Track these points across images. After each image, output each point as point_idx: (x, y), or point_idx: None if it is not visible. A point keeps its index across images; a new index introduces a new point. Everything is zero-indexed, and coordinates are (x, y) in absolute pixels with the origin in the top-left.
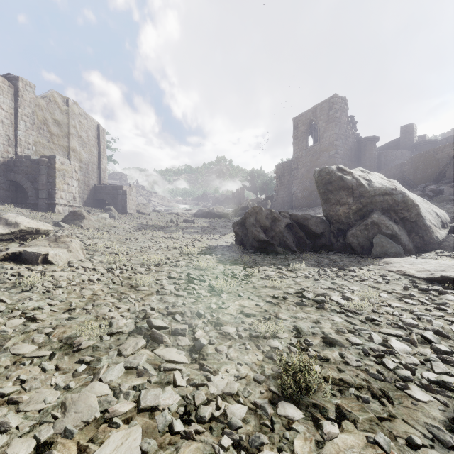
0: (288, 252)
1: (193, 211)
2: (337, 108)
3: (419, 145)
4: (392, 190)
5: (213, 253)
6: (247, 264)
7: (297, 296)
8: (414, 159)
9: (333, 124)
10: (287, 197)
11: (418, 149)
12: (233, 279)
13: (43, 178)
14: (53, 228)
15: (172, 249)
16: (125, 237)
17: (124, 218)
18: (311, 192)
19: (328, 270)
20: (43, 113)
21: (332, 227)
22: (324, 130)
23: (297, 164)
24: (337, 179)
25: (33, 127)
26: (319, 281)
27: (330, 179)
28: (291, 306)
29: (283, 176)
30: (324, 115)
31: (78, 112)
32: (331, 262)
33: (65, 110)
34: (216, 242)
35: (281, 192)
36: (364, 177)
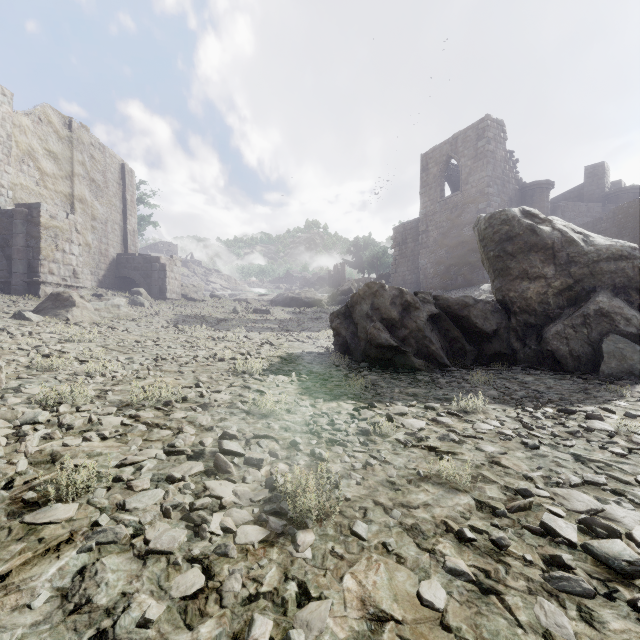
0: (434, 367)
1: (270, 297)
2: (490, 136)
3: (614, 195)
4: (634, 250)
5: (292, 370)
6: (362, 398)
7: (528, 528)
8: (618, 213)
9: (483, 161)
10: (411, 275)
11: (613, 201)
12: (334, 447)
13: (20, 240)
14: (5, 323)
15: (217, 361)
16: (137, 339)
17: (159, 306)
18: (449, 267)
19: (539, 415)
20: (28, 139)
21: (514, 320)
22: (469, 171)
23: (427, 224)
24: (524, 231)
25: (10, 160)
26: (541, 452)
27: (509, 231)
28: (551, 610)
29: (405, 244)
30: (469, 148)
31: (88, 141)
32: (531, 391)
33: (67, 137)
34: (301, 347)
35: (402, 268)
36: (574, 228)
